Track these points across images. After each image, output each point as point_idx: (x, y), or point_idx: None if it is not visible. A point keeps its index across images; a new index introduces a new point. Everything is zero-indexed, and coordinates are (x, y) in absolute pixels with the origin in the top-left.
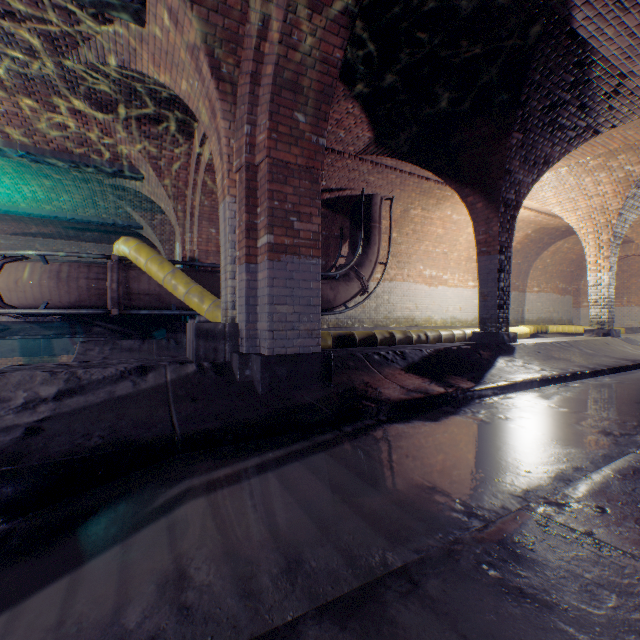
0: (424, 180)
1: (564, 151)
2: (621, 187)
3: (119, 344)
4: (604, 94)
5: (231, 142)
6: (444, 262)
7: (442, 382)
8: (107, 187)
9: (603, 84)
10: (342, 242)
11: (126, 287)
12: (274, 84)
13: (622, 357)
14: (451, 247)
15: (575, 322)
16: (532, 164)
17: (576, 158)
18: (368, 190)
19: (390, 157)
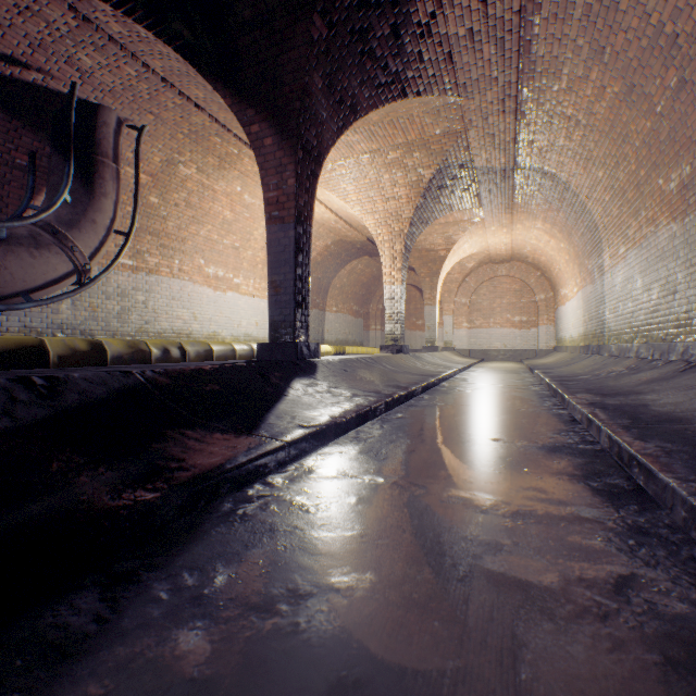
0: (193, 105)
1: (373, 103)
2: (414, 193)
3: None
4: (419, 24)
5: None
6: (236, 260)
7: (137, 458)
8: None
9: (421, 1)
10: (39, 183)
11: None
12: None
13: (421, 373)
14: (245, 242)
15: (366, 344)
16: (339, 100)
17: (379, 142)
18: (88, 91)
19: (109, 3)
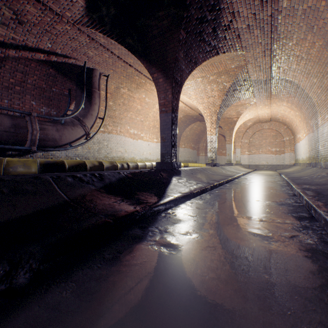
0: (128, 65)
1: (204, 59)
2: (221, 93)
3: None
4: (224, 26)
5: None
6: (141, 126)
7: (133, 199)
8: None
9: (225, 17)
10: (71, 100)
11: None
12: None
13: (225, 175)
14: (145, 118)
15: (198, 162)
16: (189, 60)
17: (205, 73)
18: (90, 64)
19: (102, 33)
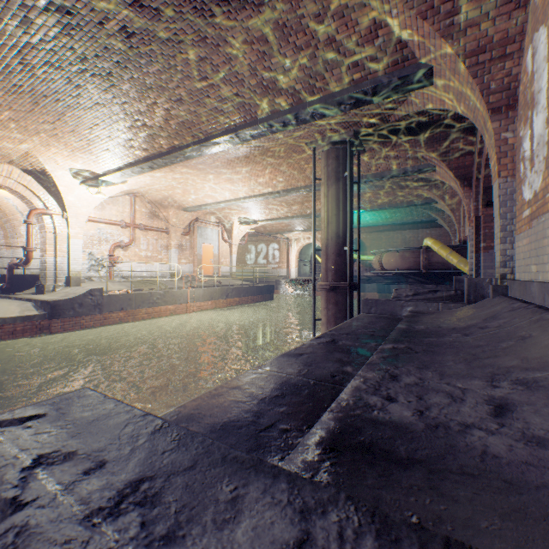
0: None
1: None
2: None
3: (424, 286)
4: None
5: (469, 206)
6: None
7: None
8: (417, 206)
9: None
10: None
11: (428, 260)
12: (483, 189)
13: None
14: None
15: None
16: None
17: None
18: None
19: None
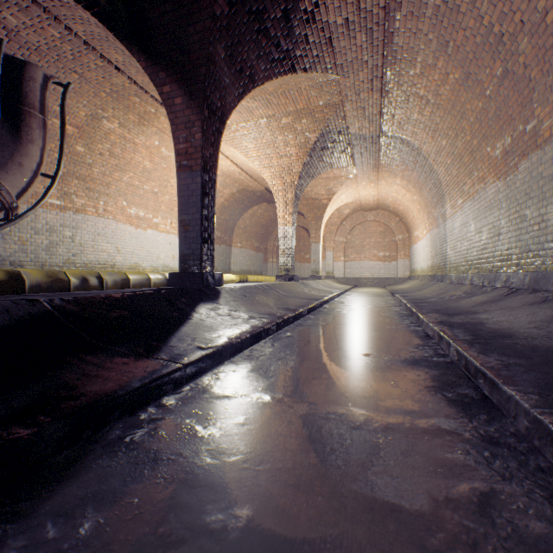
0: (113, 68)
1: (268, 75)
2: (302, 152)
3: None
4: (305, 11)
5: None
6: (155, 203)
7: (26, 388)
8: None
9: None
10: None
11: None
12: None
13: (307, 297)
14: (163, 188)
15: (265, 274)
16: (239, 70)
17: (274, 109)
18: (15, 48)
19: None
